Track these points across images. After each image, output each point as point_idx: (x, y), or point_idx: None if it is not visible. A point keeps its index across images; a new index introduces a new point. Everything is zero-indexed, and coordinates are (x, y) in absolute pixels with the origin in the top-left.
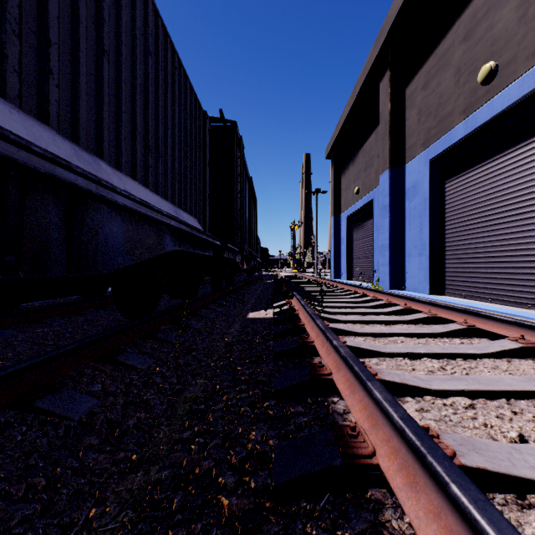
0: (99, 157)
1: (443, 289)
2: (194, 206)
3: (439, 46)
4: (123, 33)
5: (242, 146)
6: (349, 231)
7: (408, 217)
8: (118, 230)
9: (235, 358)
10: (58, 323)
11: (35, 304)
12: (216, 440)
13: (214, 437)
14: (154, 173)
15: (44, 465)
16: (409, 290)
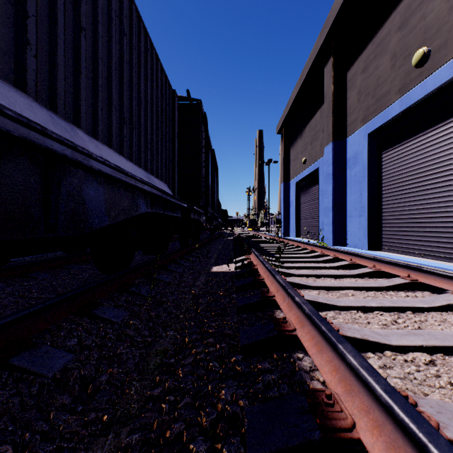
0: (77, 126)
1: (380, 246)
2: (164, 173)
3: (377, 35)
4: (99, 13)
5: (206, 122)
6: (297, 195)
7: (349, 183)
8: (94, 193)
9: (202, 310)
10: (44, 277)
11: (26, 259)
12: (187, 398)
13: (184, 395)
14: (128, 142)
15: (13, 429)
16: (350, 246)
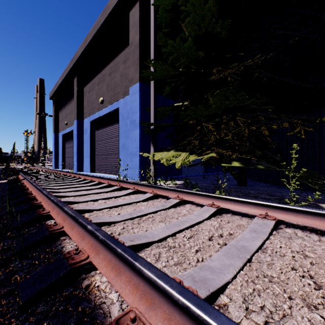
0: None
1: (95, 170)
2: None
3: (92, 80)
4: None
5: None
6: (63, 143)
7: (85, 141)
8: None
9: None
10: None
11: None
12: None
13: None
14: None
15: None
16: (85, 171)
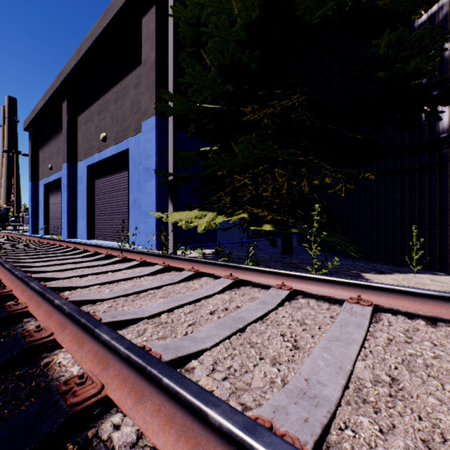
0: None
1: (94, 236)
2: None
3: (91, 107)
4: None
5: None
6: (46, 196)
7: (79, 195)
8: None
9: None
10: None
11: None
12: None
13: None
14: None
15: None
16: (79, 238)
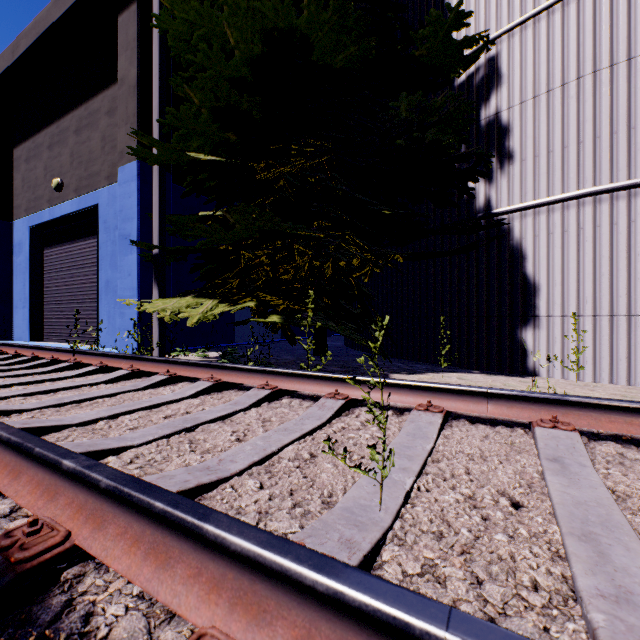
0: None
1: (43, 336)
2: None
3: (36, 136)
4: None
5: None
6: None
7: (16, 271)
8: None
9: None
10: None
11: None
12: None
13: None
14: None
15: None
16: (17, 340)
